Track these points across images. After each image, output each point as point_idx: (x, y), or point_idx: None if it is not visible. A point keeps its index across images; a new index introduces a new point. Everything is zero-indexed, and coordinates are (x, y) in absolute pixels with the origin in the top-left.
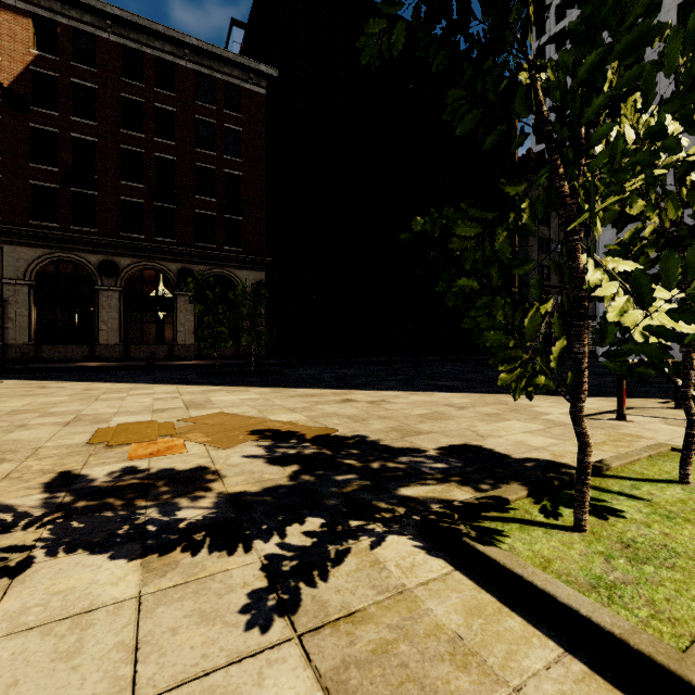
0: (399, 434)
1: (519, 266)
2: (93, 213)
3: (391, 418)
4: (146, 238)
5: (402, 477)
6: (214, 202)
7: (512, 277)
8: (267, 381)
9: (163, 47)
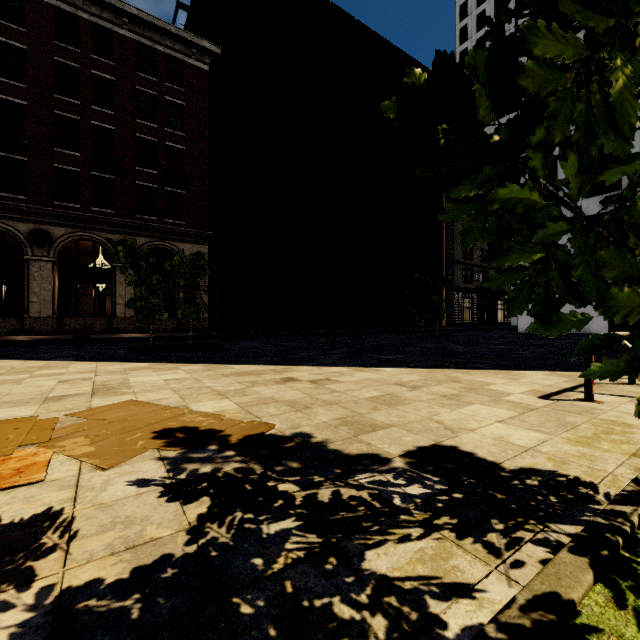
0: (351, 430)
1: (611, 167)
2: (23, 179)
3: (338, 404)
4: (82, 208)
5: (366, 521)
6: (155, 174)
7: (440, 256)
8: (203, 356)
9: (101, 13)
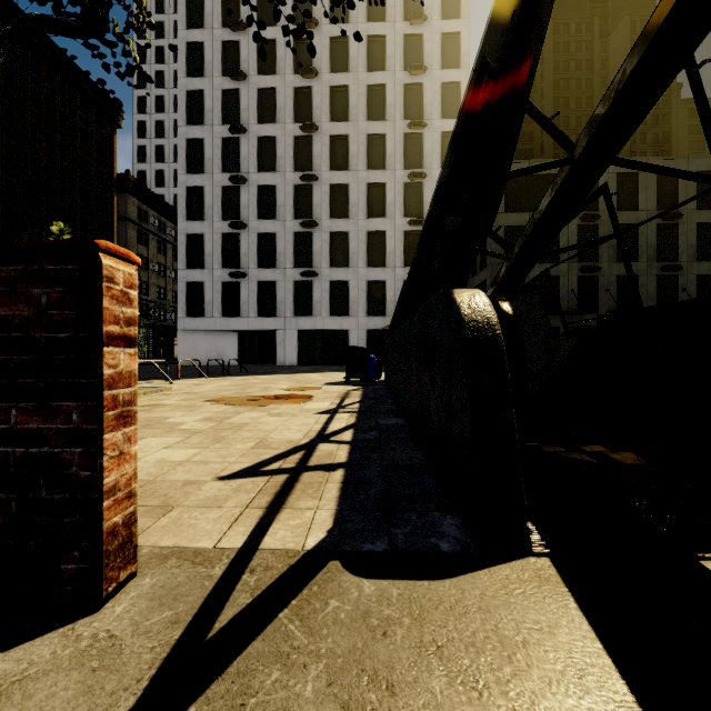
0: None
1: None
2: None
3: None
4: None
5: None
6: None
7: None
8: None
9: None
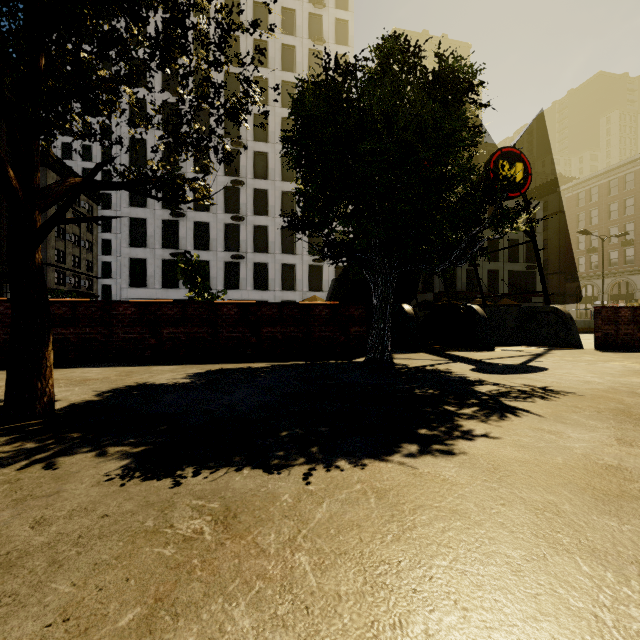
0: None
1: None
2: None
3: None
4: None
5: None
6: None
7: None
8: None
9: None
